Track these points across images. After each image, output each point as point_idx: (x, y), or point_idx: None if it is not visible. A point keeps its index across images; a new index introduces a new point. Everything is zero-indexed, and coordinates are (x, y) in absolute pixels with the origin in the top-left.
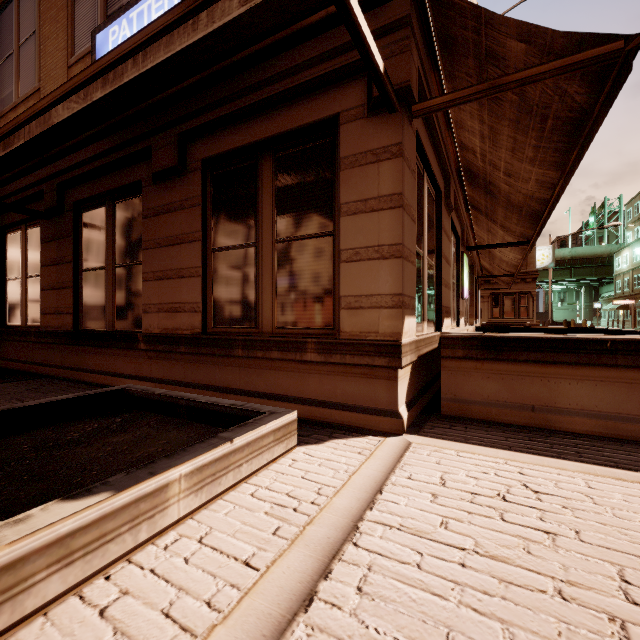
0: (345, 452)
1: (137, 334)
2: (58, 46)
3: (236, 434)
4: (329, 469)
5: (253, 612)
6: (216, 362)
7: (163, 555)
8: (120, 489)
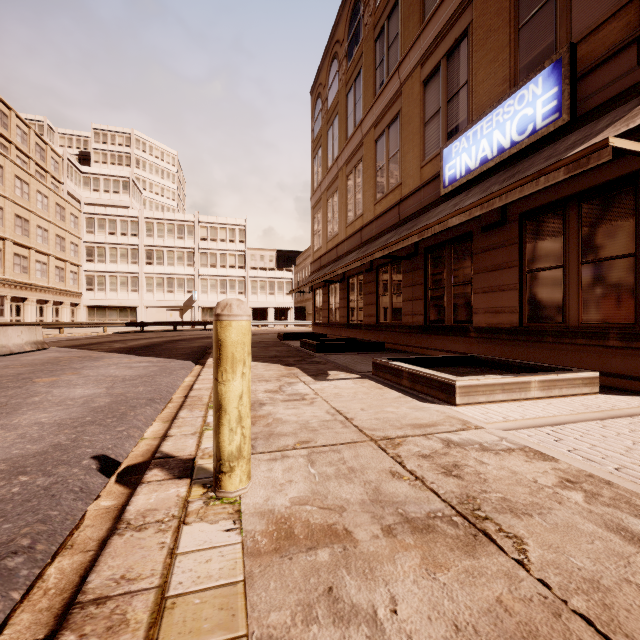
0: (639, 401)
1: (469, 327)
2: (413, 156)
3: (559, 373)
4: (623, 403)
5: (577, 416)
6: (530, 346)
7: (532, 403)
8: (515, 376)
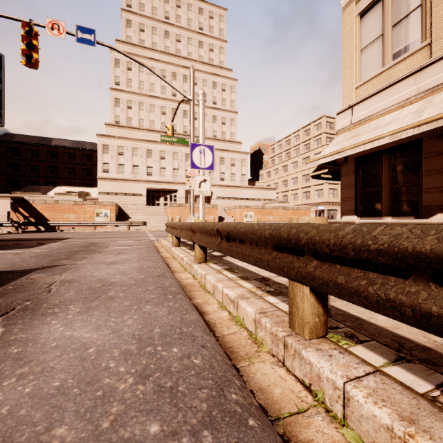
0: None
1: None
2: None
3: None
4: None
5: None
6: None
7: None
8: None
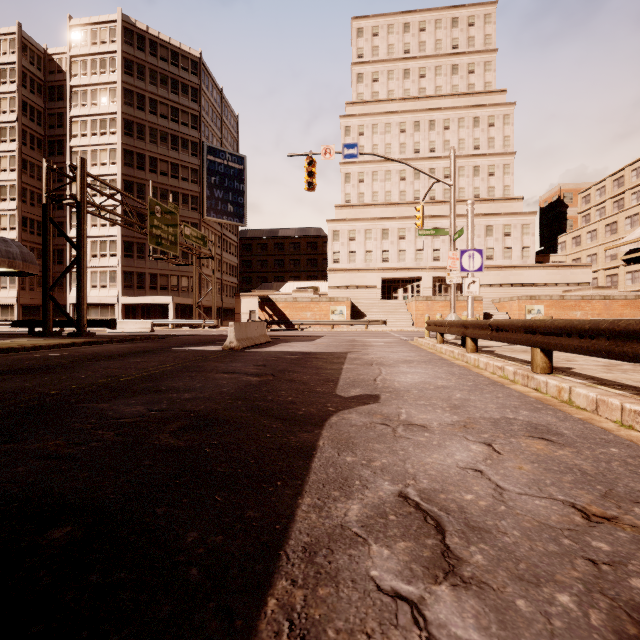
0: None
1: None
2: None
3: None
4: None
5: None
6: None
7: None
8: None
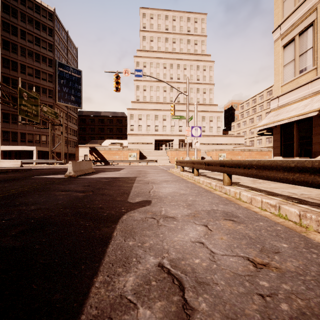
0: None
1: None
2: None
3: None
4: None
5: None
6: None
7: None
8: None
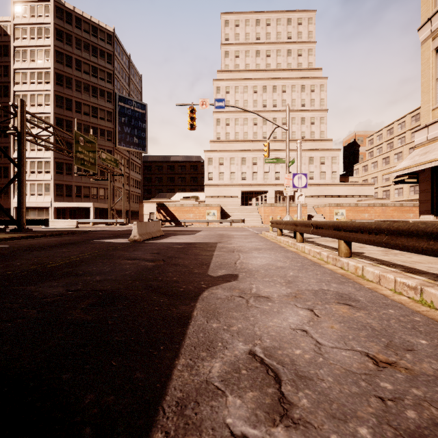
0: None
1: None
2: None
3: None
4: None
5: None
6: None
7: None
8: None
